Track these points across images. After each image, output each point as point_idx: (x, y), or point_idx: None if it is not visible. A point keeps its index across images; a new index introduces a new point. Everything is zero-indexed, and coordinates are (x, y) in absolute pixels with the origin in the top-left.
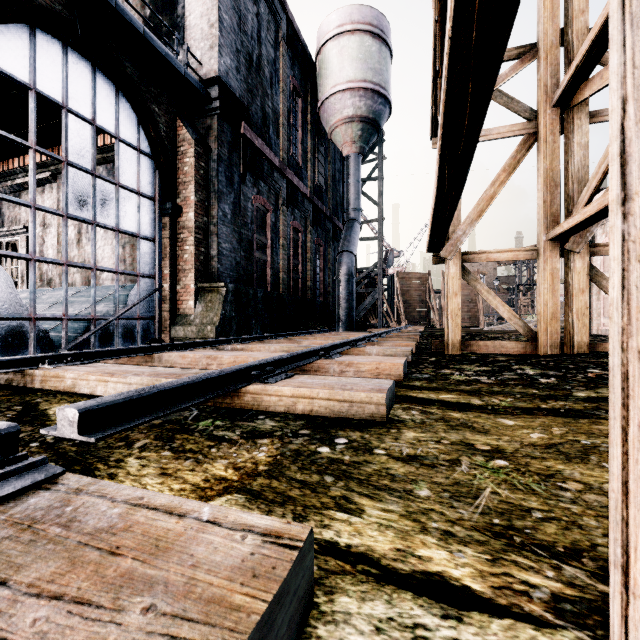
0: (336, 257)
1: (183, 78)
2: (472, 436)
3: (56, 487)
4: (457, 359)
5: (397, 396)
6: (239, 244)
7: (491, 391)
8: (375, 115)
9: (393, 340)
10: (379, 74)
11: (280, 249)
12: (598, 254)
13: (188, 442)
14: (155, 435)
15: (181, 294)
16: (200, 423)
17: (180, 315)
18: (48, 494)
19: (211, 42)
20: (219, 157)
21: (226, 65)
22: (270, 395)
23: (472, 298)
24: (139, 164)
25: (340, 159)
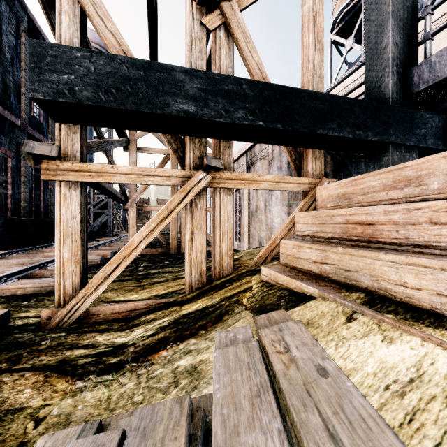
0: None
1: None
2: None
3: None
4: None
5: None
6: None
7: None
8: None
9: (104, 249)
10: None
11: (21, 184)
12: None
13: None
14: None
15: None
16: None
17: None
18: None
19: None
20: None
21: None
22: (4, 289)
23: None
24: None
25: None
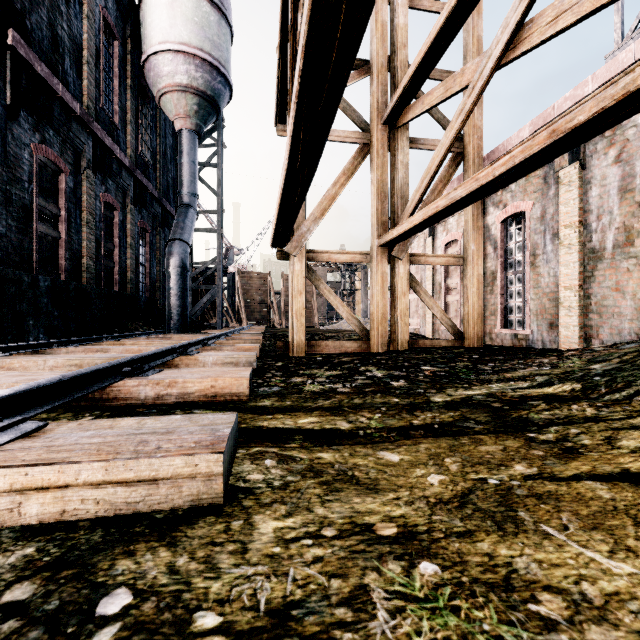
0: (166, 245)
1: None
2: (362, 503)
3: None
4: (304, 362)
5: (241, 431)
6: (4, 207)
7: (354, 405)
8: (214, 93)
9: (234, 343)
10: (219, 49)
11: (83, 226)
12: (414, 263)
13: None
14: None
15: None
16: None
17: None
18: None
19: None
20: None
21: None
22: None
23: (308, 299)
24: None
25: (173, 135)
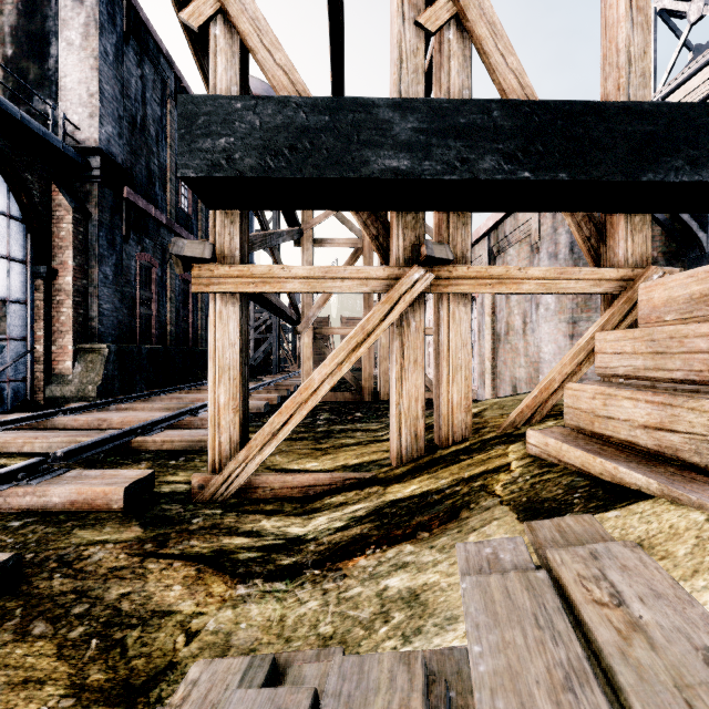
0: None
1: (61, 151)
2: None
3: (73, 472)
4: None
5: None
6: (122, 303)
7: None
8: None
9: (268, 392)
10: None
11: (167, 302)
12: None
13: (105, 466)
14: (85, 465)
15: (57, 355)
16: (108, 459)
17: (56, 375)
18: (72, 474)
19: (91, 111)
20: (100, 222)
21: (108, 133)
22: (149, 442)
23: None
24: (9, 229)
25: None
